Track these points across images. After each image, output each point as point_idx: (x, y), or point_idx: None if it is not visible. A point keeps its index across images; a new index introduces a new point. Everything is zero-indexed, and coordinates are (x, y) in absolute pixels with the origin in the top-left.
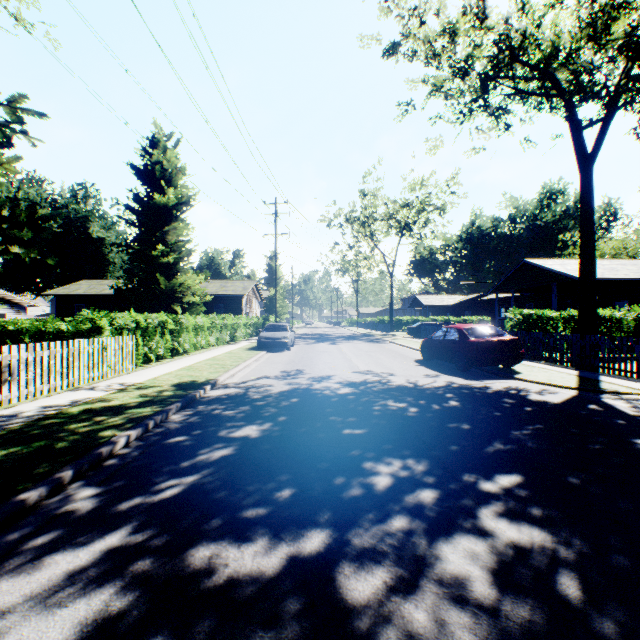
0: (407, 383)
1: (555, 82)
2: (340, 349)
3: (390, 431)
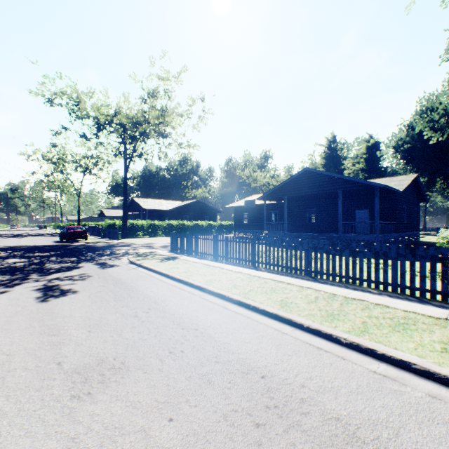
0: (35, 245)
1: (122, 138)
2: (21, 239)
3: (10, 250)
